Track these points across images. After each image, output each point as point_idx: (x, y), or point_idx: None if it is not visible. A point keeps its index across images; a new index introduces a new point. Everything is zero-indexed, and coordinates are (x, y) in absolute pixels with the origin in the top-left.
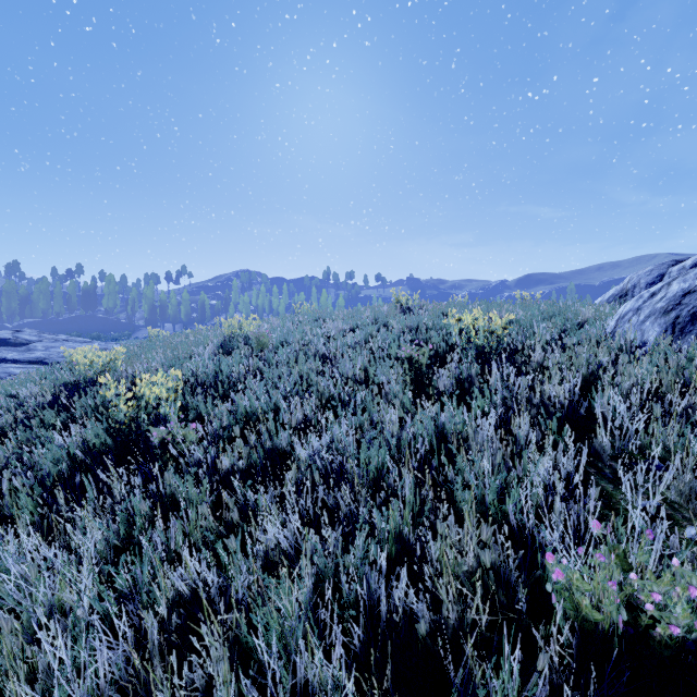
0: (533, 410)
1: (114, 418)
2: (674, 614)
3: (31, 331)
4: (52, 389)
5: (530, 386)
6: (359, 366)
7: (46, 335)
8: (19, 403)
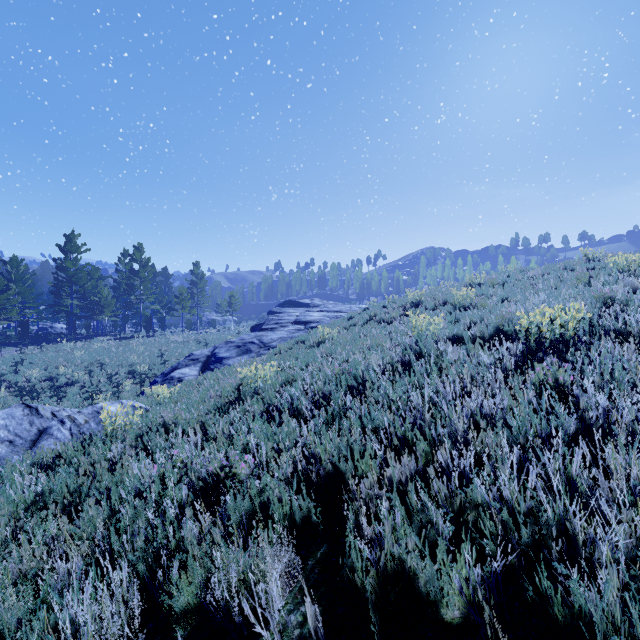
0: (630, 286)
1: (453, 302)
2: (614, 296)
3: (317, 299)
4: (398, 306)
5: (638, 281)
6: (552, 284)
7: (324, 302)
8: (387, 312)
